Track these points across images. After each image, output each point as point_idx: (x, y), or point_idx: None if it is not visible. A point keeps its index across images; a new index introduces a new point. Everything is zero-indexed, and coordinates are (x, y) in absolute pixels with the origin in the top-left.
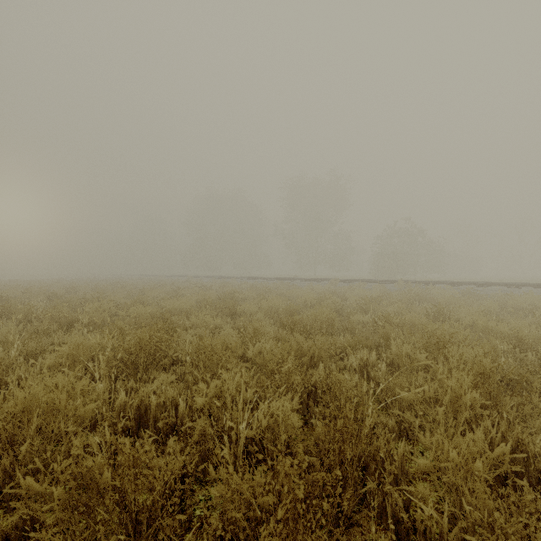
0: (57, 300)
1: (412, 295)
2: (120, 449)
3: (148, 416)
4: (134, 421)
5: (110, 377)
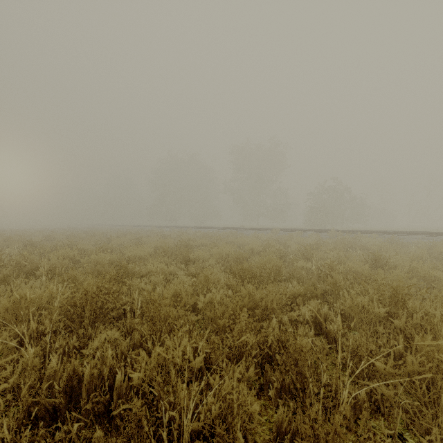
0: (30, 248)
1: (346, 243)
2: (35, 442)
3: (81, 387)
4: (64, 395)
5: (55, 331)
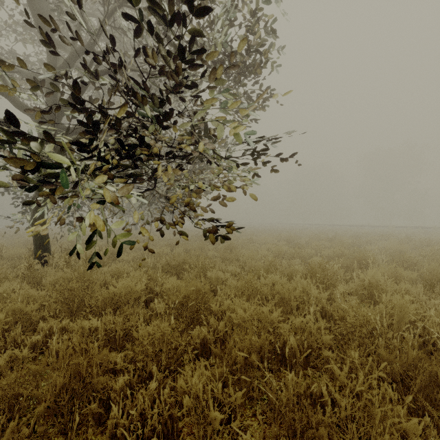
0: (276, 230)
1: (425, 232)
2: None
3: None
4: None
5: None
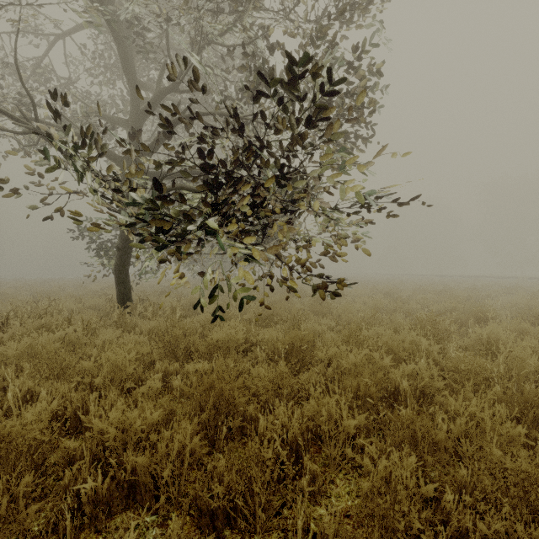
0: (369, 281)
1: None
2: None
3: None
4: None
5: None
